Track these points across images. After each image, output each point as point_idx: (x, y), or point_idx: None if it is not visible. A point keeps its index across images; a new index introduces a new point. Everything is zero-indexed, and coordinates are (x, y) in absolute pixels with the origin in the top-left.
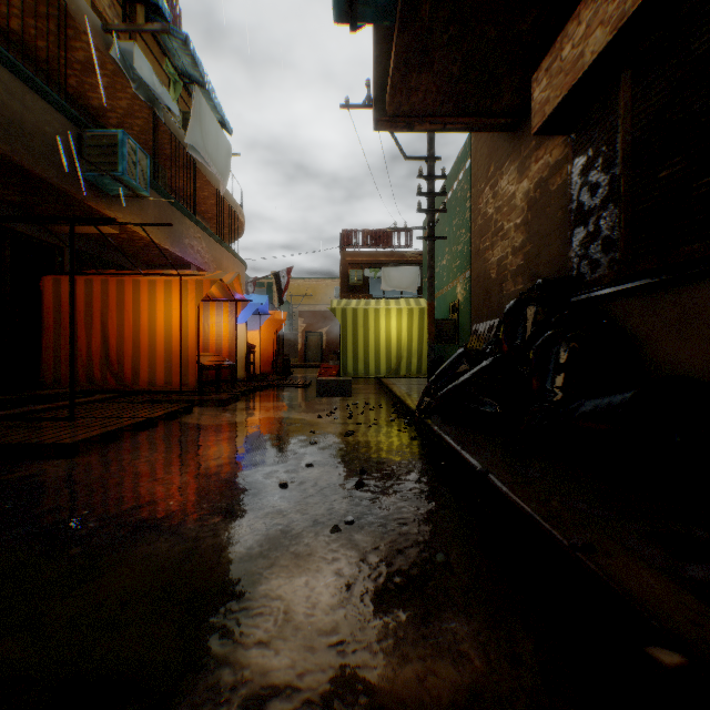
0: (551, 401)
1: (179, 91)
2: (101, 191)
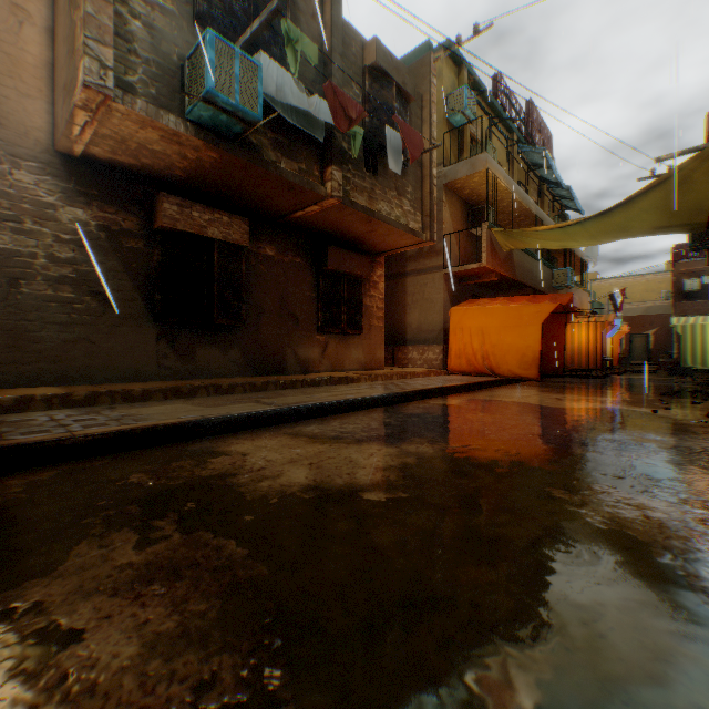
0: None
1: None
2: (554, 289)
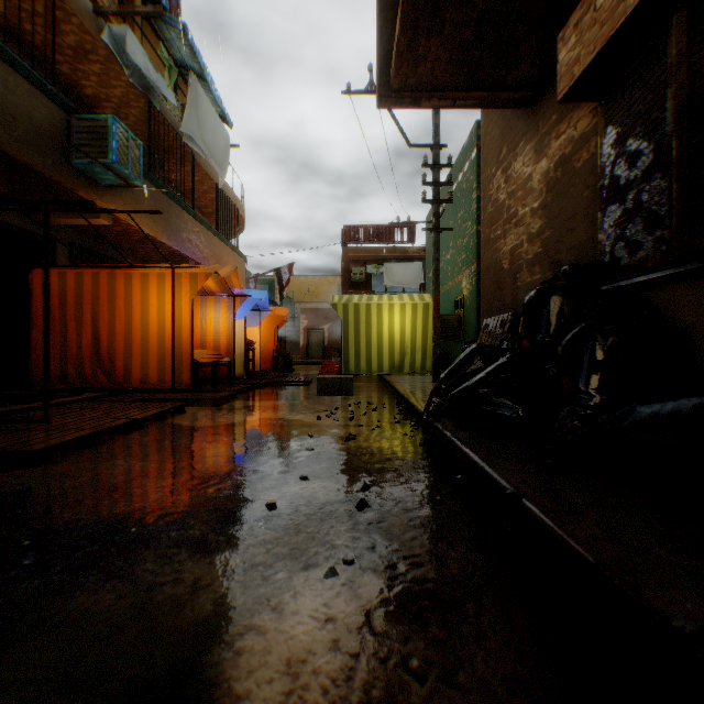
0: (587, 404)
1: (174, 78)
2: (92, 180)
